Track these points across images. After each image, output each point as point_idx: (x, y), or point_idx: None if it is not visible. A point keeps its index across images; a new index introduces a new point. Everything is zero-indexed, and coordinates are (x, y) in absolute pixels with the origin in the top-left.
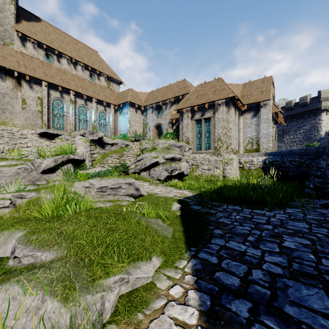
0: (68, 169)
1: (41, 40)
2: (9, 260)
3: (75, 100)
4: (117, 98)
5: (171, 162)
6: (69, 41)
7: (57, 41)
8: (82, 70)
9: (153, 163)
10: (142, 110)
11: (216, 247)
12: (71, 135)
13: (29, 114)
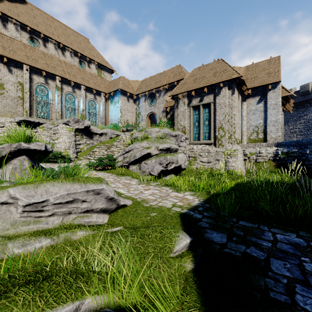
0: (20, 164)
1: (24, 22)
2: None
3: (61, 87)
4: (108, 87)
5: (166, 153)
6: (58, 26)
7: (44, 25)
8: (71, 56)
9: (144, 155)
10: (134, 99)
11: None
12: (54, 124)
13: (7, 101)
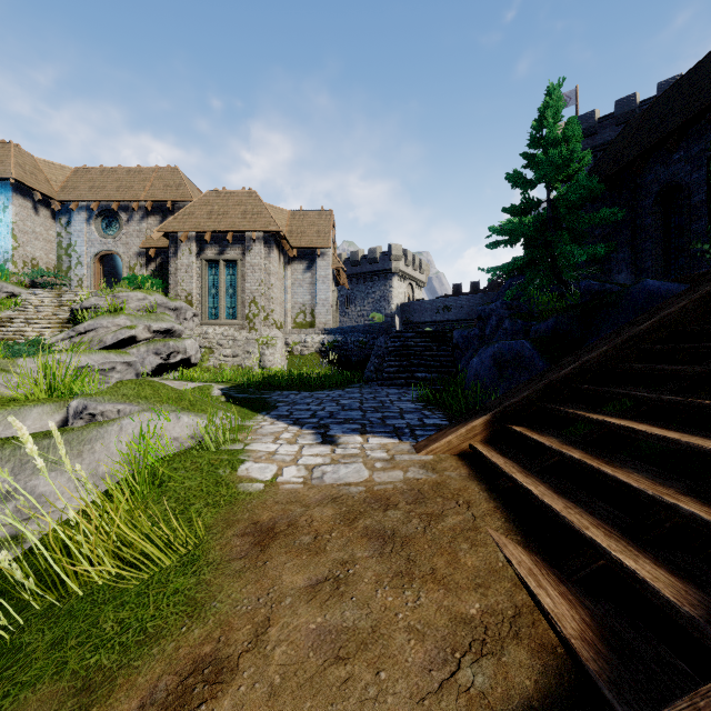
0: None
1: None
2: (75, 421)
3: None
4: None
5: (164, 338)
6: None
7: None
8: None
9: (124, 340)
10: (56, 210)
11: (285, 409)
12: None
13: None
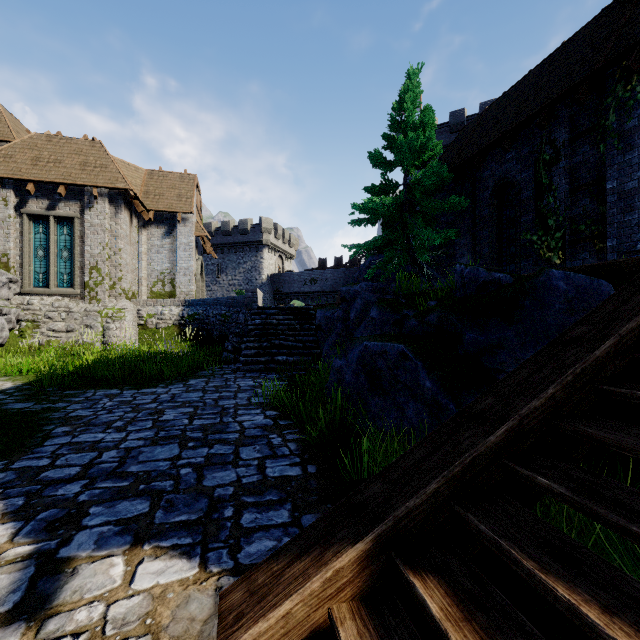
0: None
1: None
2: None
3: None
4: None
5: None
6: None
7: None
8: None
9: None
10: None
11: (53, 448)
12: None
13: None
